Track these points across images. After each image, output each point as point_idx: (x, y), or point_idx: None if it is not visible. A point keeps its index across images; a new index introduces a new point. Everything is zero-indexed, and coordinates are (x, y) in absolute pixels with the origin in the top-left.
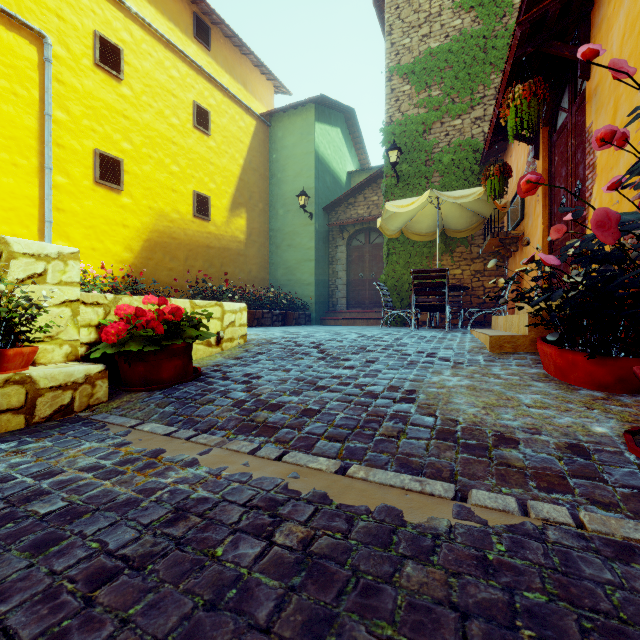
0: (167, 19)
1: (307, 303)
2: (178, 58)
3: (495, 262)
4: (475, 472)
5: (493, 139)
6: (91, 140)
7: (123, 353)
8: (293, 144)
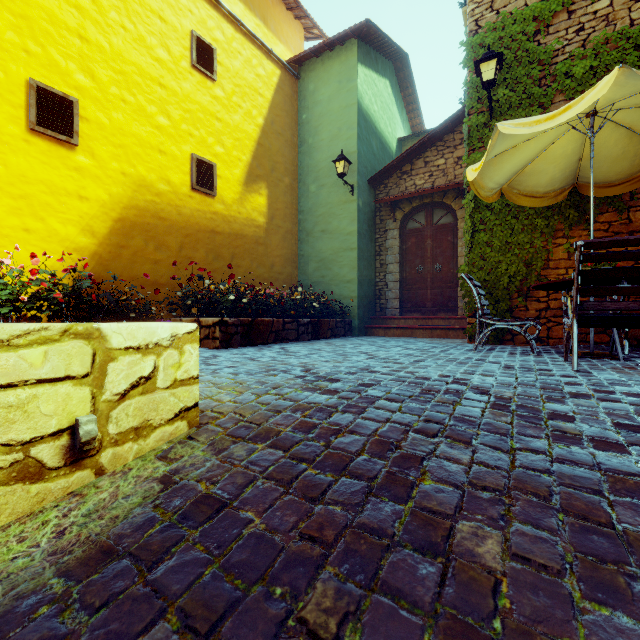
0: None
1: (347, 306)
2: None
3: None
4: None
5: None
6: (23, 65)
7: None
8: (328, 97)
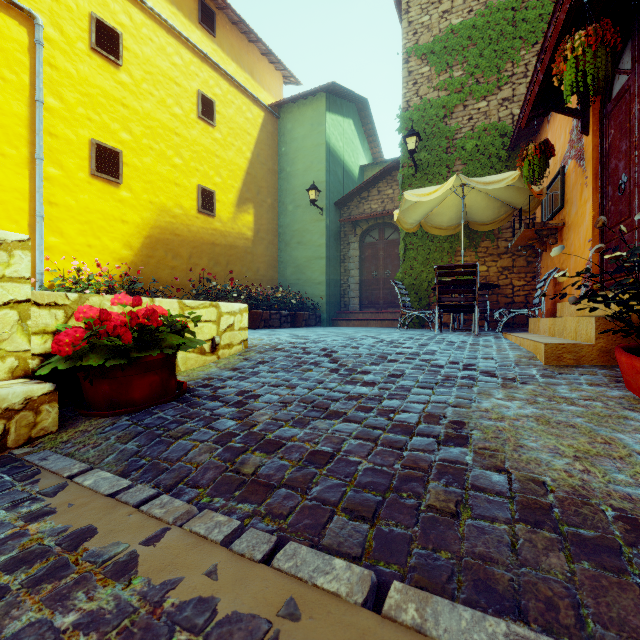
0: (169, 3)
1: (318, 303)
2: (181, 44)
3: (562, 249)
4: (623, 615)
5: (532, 113)
6: (87, 129)
7: (82, 368)
8: (303, 136)
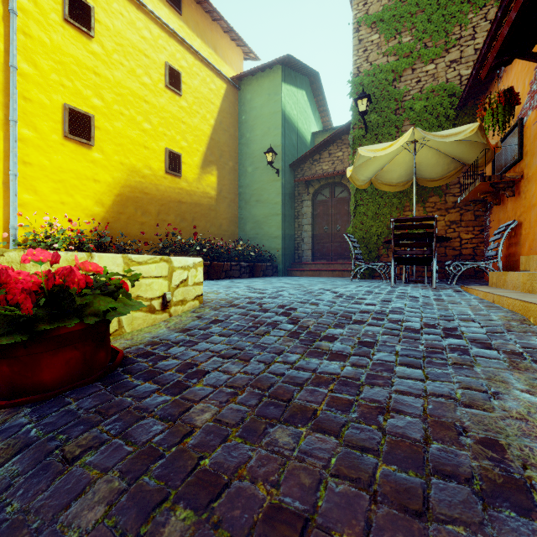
0: None
1: (274, 255)
2: (150, 20)
3: None
4: None
5: (496, 60)
6: (60, 95)
7: None
8: (261, 105)
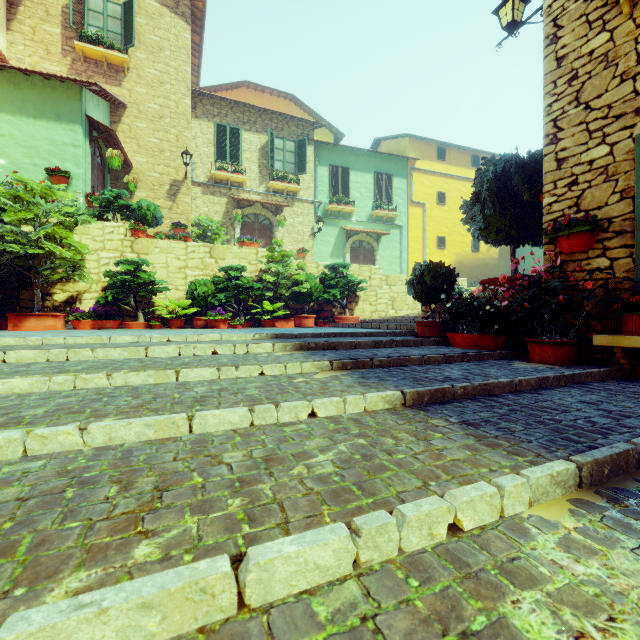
0: (460, 167)
1: None
2: (465, 181)
3: None
4: None
5: None
6: (435, 233)
7: None
8: None
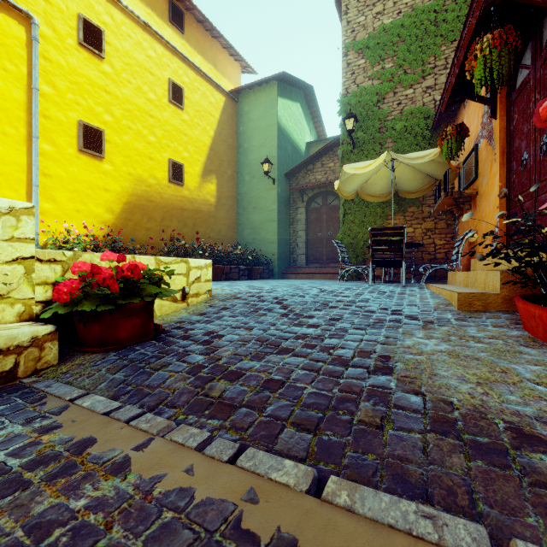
0: (145, 4)
1: (270, 259)
2: (155, 40)
3: (471, 215)
4: (505, 498)
5: (450, 100)
6: (75, 112)
7: (77, 312)
8: (258, 117)
